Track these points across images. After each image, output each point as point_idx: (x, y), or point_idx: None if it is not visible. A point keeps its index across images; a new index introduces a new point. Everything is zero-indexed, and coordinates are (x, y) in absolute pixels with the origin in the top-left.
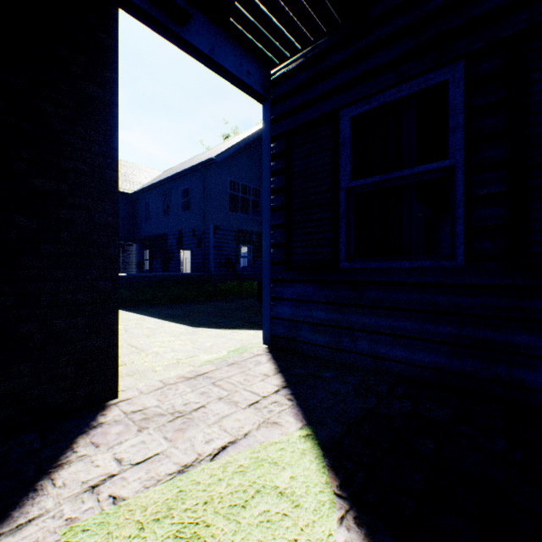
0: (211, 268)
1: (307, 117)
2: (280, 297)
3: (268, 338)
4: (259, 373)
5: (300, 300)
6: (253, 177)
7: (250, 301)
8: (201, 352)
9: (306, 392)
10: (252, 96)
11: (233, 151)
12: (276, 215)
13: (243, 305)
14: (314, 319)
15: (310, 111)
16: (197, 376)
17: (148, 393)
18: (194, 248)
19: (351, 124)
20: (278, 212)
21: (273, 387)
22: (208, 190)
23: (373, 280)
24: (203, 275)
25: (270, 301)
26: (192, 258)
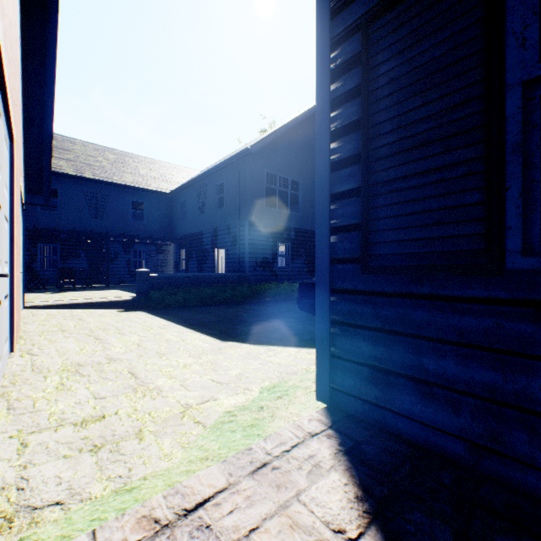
0: (246, 268)
1: None
2: (349, 322)
3: (325, 391)
4: (322, 518)
5: (392, 331)
6: (292, 169)
7: (288, 305)
8: (221, 390)
9: None
10: None
11: (270, 140)
12: (341, 175)
13: (281, 310)
14: (427, 374)
15: None
16: (180, 519)
17: None
18: (229, 247)
19: None
20: (344, 168)
21: None
22: (243, 184)
23: None
24: (238, 276)
25: (330, 326)
26: (227, 257)
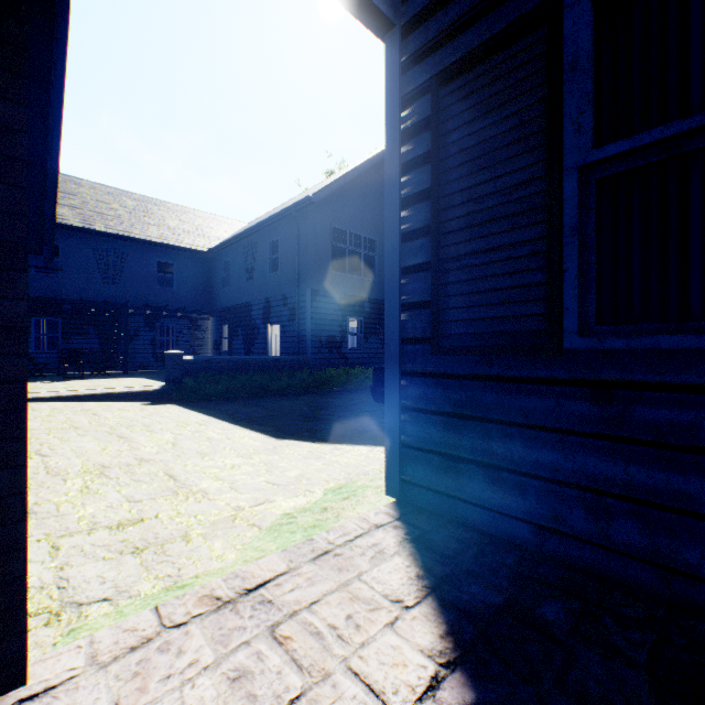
0: (307, 350)
1: (480, 36)
2: (420, 407)
3: (395, 484)
4: (382, 592)
5: (462, 415)
6: (366, 223)
7: (361, 396)
8: (278, 493)
9: (517, 700)
10: (365, 19)
11: (337, 186)
12: (411, 247)
13: (351, 402)
14: (496, 458)
15: (486, 22)
16: (241, 596)
17: (106, 665)
18: (285, 322)
19: (592, 20)
20: (415, 240)
21: (420, 662)
22: (304, 242)
23: (661, 380)
24: (297, 359)
25: (400, 412)
26: (283, 336)
